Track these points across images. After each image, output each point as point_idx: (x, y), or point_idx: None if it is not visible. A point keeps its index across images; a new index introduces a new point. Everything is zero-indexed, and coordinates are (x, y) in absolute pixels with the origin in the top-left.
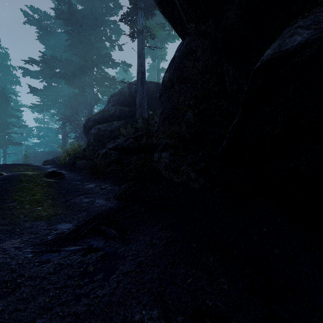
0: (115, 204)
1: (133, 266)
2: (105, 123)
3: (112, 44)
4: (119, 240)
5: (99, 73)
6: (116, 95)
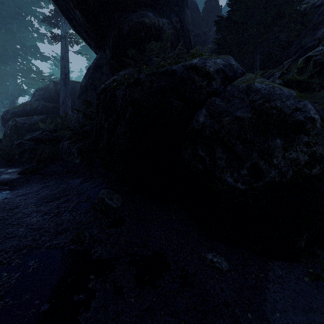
0: (17, 177)
1: (12, 197)
2: (26, 116)
3: (41, 36)
4: (8, 189)
5: (23, 64)
6: (42, 90)
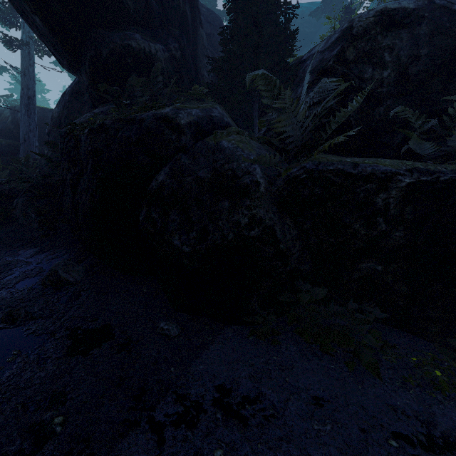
0: None
1: None
2: None
3: None
4: None
5: None
6: None
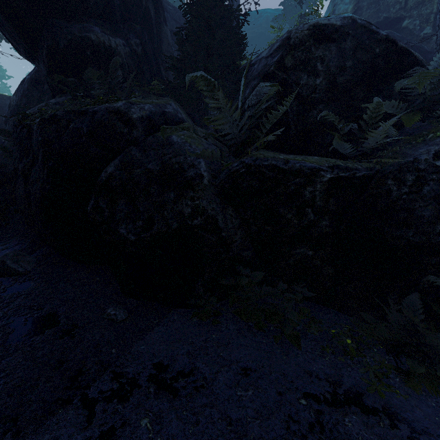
0: None
1: None
2: None
3: None
4: None
5: None
6: None
